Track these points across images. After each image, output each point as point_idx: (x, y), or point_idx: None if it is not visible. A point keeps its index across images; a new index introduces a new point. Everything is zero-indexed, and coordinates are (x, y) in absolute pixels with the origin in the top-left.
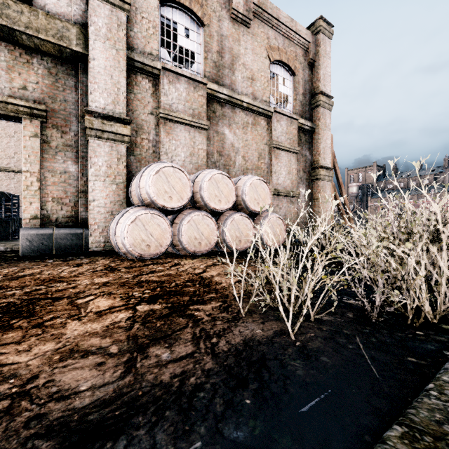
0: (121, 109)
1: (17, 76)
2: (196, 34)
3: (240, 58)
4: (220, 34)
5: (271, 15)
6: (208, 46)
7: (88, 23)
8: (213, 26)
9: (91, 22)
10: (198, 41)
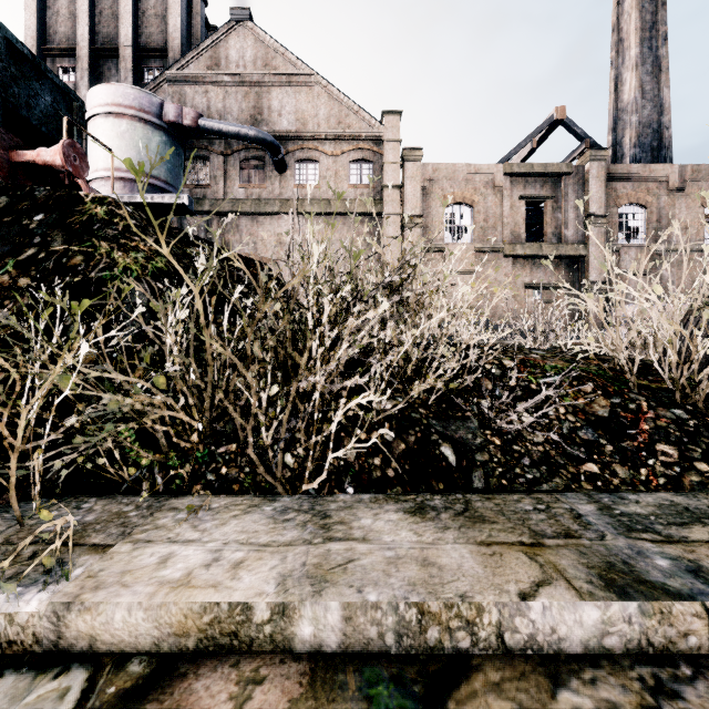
0: (602, 277)
1: (557, 272)
2: (639, 215)
3: (674, 217)
4: (658, 208)
5: (705, 174)
6: (649, 220)
7: (584, 238)
8: (653, 205)
9: (590, 240)
10: (641, 218)
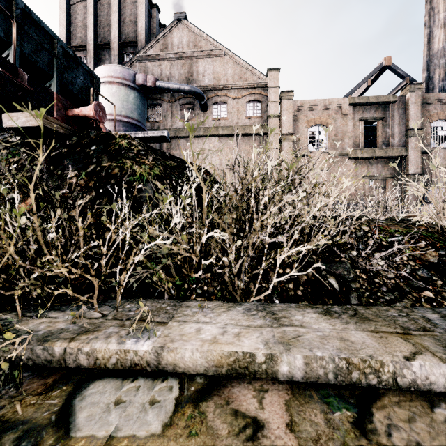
0: (419, 170)
1: (385, 167)
2: None
3: None
4: None
5: None
6: None
7: (405, 144)
8: None
9: (409, 145)
10: None
